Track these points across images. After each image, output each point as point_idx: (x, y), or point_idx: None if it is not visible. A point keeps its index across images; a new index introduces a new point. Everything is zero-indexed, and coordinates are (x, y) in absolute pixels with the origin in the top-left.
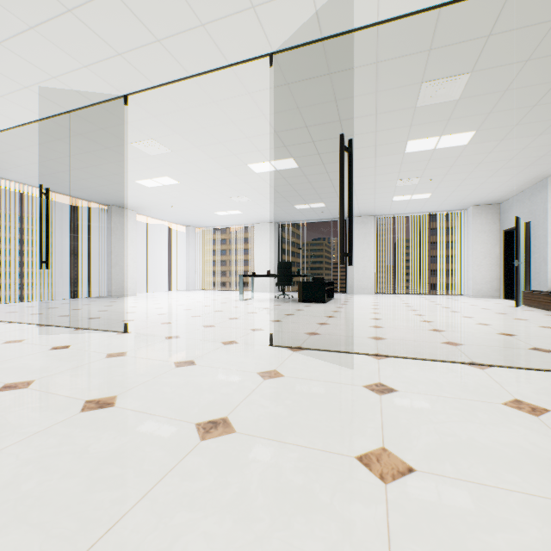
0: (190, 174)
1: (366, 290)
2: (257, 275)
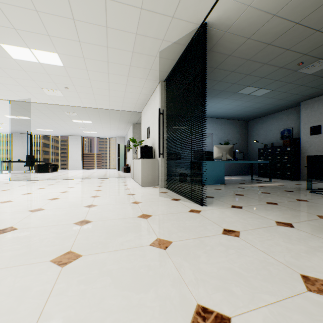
0: None
1: (78, 168)
2: (12, 161)
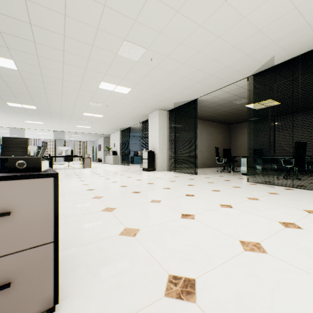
0: (17, 131)
1: (62, 160)
2: None
